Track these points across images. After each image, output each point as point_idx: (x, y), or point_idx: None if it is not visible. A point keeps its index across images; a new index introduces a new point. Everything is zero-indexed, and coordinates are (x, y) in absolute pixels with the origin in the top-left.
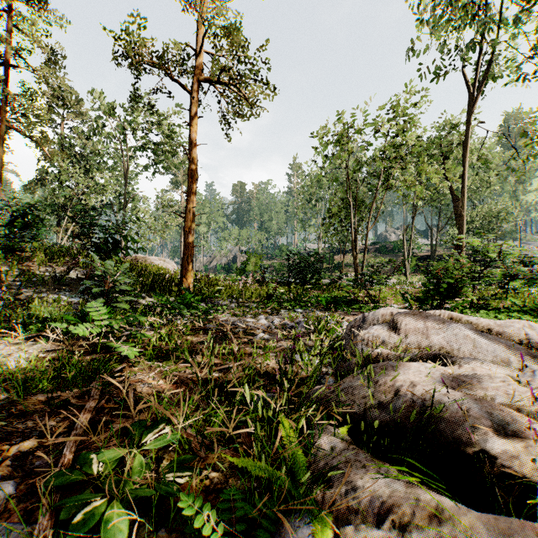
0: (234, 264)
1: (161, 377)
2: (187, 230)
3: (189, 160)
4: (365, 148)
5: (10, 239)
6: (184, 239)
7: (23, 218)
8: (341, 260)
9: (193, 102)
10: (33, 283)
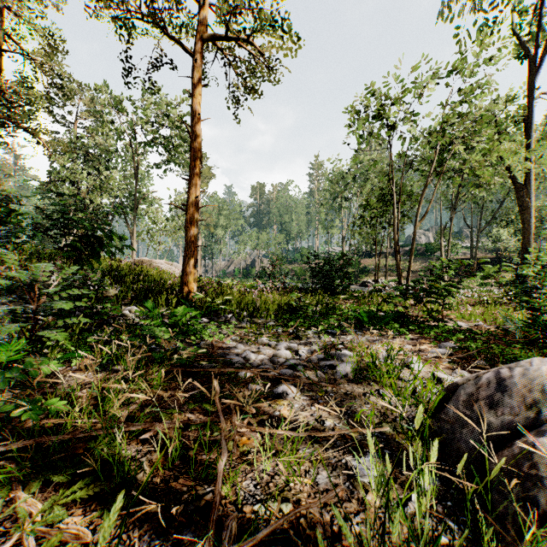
0: (252, 268)
1: None
2: (188, 226)
3: (191, 138)
4: (413, 120)
5: None
6: (185, 238)
7: None
8: (367, 264)
9: (196, 66)
10: None
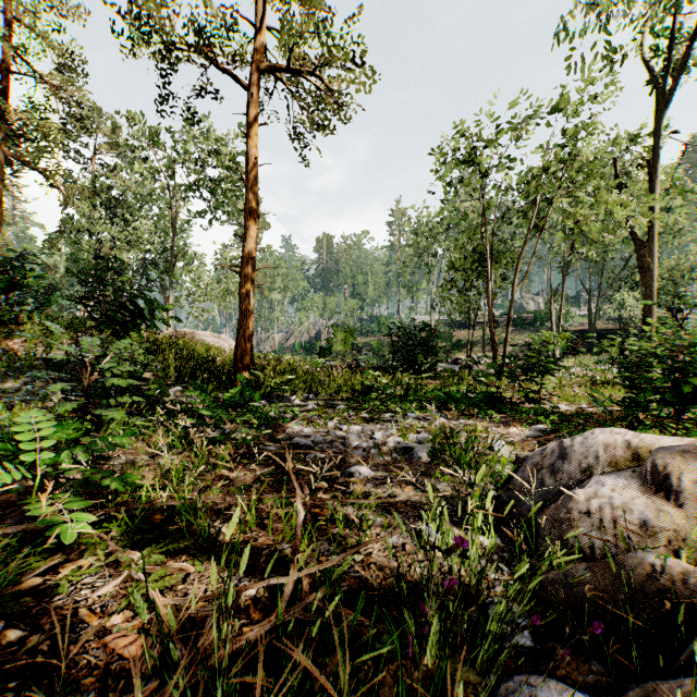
0: (317, 342)
1: (118, 607)
2: (243, 292)
3: (247, 187)
4: (510, 167)
5: (0, 306)
6: (239, 306)
7: (12, 277)
8: (462, 336)
9: (253, 101)
10: (16, 370)
